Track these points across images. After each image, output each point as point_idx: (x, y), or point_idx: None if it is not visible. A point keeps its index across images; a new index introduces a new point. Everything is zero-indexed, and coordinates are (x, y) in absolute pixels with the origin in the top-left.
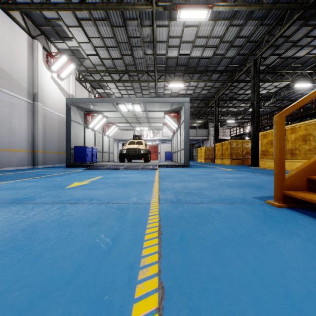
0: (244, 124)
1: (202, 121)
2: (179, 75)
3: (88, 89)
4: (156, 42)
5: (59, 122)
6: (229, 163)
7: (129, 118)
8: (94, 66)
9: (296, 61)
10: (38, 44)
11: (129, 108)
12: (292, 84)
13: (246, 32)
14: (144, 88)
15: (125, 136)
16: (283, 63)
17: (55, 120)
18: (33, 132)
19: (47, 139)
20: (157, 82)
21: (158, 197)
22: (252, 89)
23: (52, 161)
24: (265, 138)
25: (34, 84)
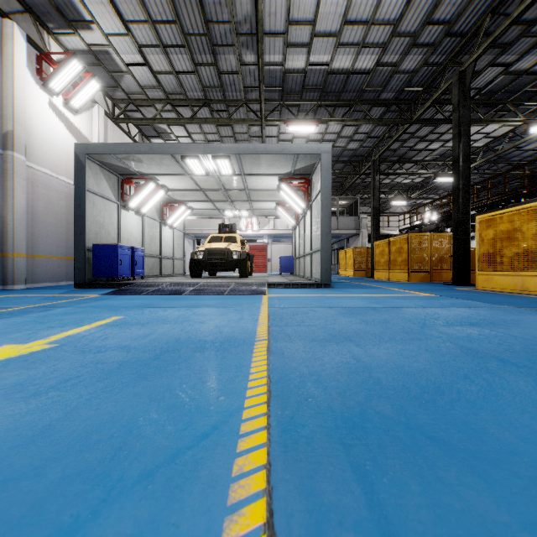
0: (420, 208)
1: (347, 201)
2: (307, 111)
3: (133, 138)
4: (263, 35)
5: (70, 197)
6: (406, 279)
7: (211, 192)
8: (141, 90)
9: (536, 80)
10: (15, 30)
11: (209, 169)
12: (518, 130)
13: (447, 11)
14: (241, 137)
15: (206, 228)
16: (510, 86)
17: (59, 192)
18: (4, 214)
19: (39, 230)
20: (266, 122)
21: (264, 509)
22: (454, 130)
23: (51, 275)
24: (492, 226)
25: (6, 114)
